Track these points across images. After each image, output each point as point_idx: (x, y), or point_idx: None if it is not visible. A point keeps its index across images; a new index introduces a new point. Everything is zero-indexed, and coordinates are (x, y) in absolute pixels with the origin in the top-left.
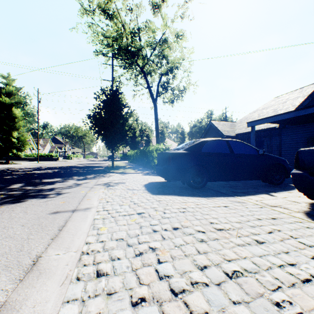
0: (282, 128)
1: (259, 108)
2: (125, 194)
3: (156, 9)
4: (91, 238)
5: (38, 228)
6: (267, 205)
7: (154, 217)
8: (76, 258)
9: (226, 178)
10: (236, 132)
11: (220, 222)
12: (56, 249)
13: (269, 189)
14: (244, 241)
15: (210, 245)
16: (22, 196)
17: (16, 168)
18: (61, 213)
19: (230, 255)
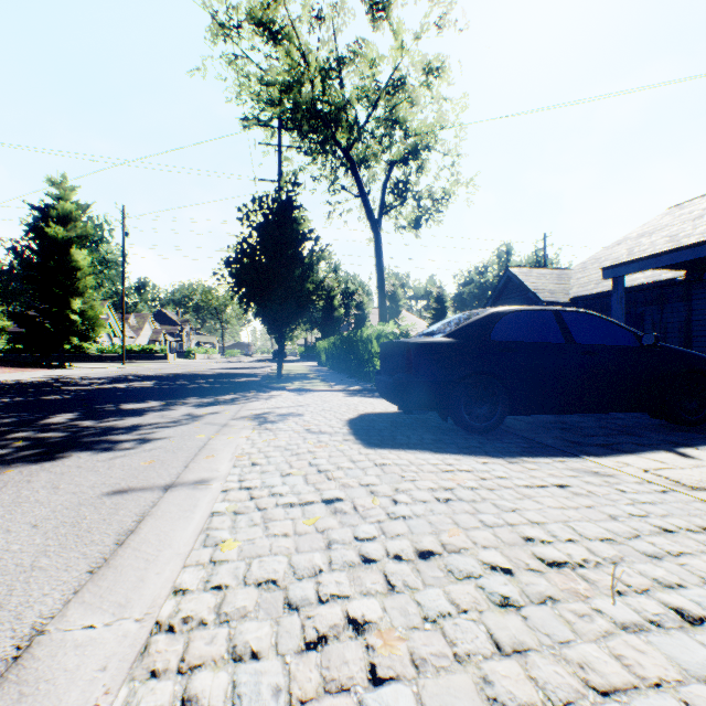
0: (693, 281)
1: (630, 235)
2: (300, 445)
3: (378, 12)
4: (193, 575)
5: (66, 537)
6: (680, 486)
7: (366, 514)
8: (134, 646)
9: (555, 408)
10: (573, 293)
11: (553, 536)
12: (90, 608)
13: (673, 436)
14: (638, 611)
15: (533, 621)
16: (63, 444)
17: (76, 377)
18: (135, 493)
19: (606, 671)
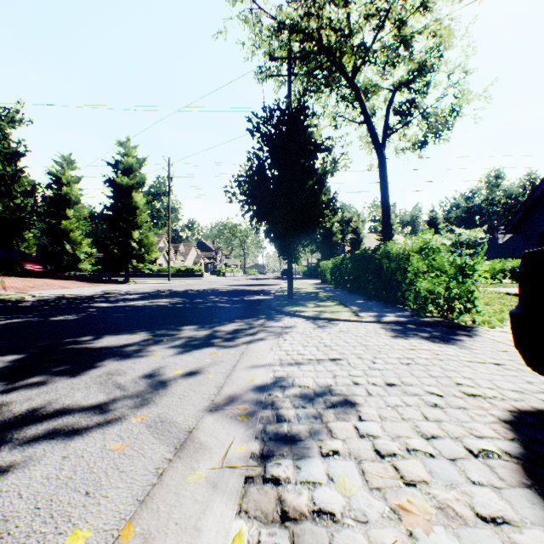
0: None
1: None
2: None
3: None
4: None
5: None
6: None
7: None
8: None
9: None
10: None
11: None
12: None
13: None
14: None
15: None
16: None
17: (121, 292)
18: None
19: None
